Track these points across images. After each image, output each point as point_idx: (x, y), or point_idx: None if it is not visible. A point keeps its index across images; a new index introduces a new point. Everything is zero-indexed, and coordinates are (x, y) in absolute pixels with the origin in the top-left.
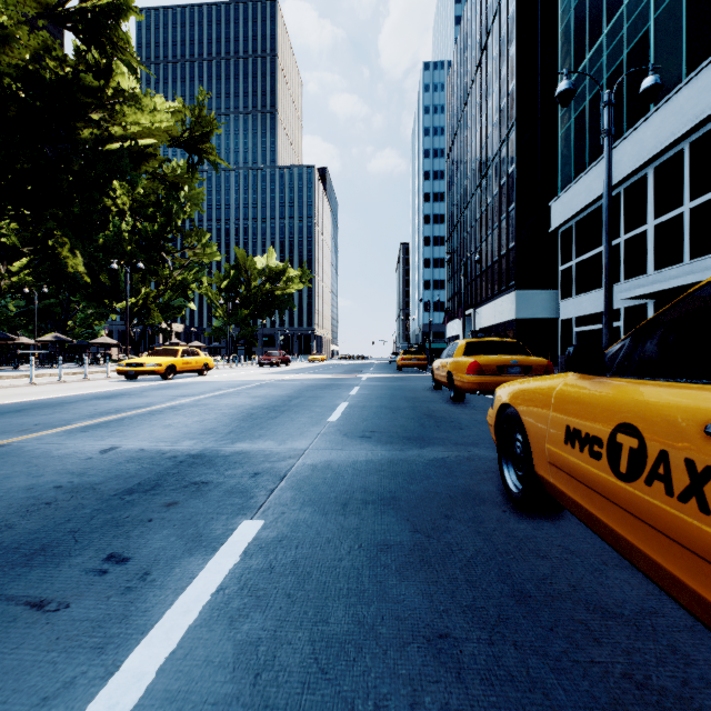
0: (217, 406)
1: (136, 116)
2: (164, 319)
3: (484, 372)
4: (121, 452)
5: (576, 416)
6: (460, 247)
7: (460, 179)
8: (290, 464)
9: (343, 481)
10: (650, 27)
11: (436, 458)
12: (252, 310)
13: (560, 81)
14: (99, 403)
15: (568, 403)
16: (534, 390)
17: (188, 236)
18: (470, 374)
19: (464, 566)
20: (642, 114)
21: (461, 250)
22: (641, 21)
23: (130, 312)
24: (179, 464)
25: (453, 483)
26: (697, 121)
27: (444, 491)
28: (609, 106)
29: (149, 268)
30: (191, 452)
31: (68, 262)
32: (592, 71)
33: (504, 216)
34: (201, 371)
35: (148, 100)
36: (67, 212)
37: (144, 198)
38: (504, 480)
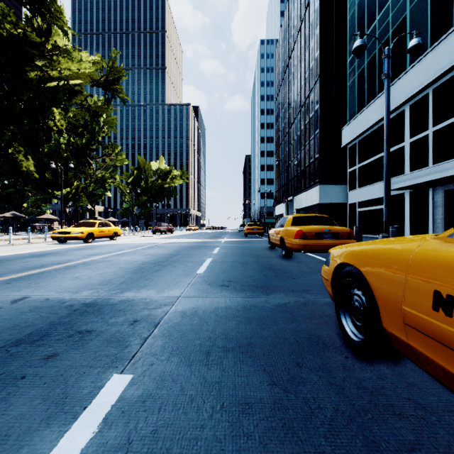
0: (117, 261)
1: (67, 64)
2: (90, 202)
3: (307, 237)
4: (28, 302)
5: (450, 282)
6: (284, 157)
7: (284, 114)
8: (164, 311)
9: (207, 327)
10: (407, 15)
11: (279, 303)
12: (149, 197)
13: (348, 50)
14: (30, 260)
15: (435, 268)
16: (381, 253)
17: (106, 147)
18: (297, 239)
19: (328, 431)
20: (401, 71)
21: (284, 159)
22: (401, 11)
23: (66, 198)
24: (72, 313)
25: (297, 328)
26: (437, 75)
27: (292, 336)
28: (388, 57)
29: (79, 168)
30: (86, 301)
31: (22, 164)
32: (369, 44)
33: (312, 137)
34: (112, 237)
35: (76, 53)
36: (19, 128)
37: (76, 121)
38: (343, 327)
